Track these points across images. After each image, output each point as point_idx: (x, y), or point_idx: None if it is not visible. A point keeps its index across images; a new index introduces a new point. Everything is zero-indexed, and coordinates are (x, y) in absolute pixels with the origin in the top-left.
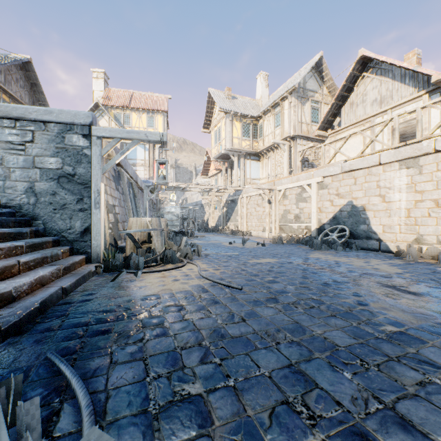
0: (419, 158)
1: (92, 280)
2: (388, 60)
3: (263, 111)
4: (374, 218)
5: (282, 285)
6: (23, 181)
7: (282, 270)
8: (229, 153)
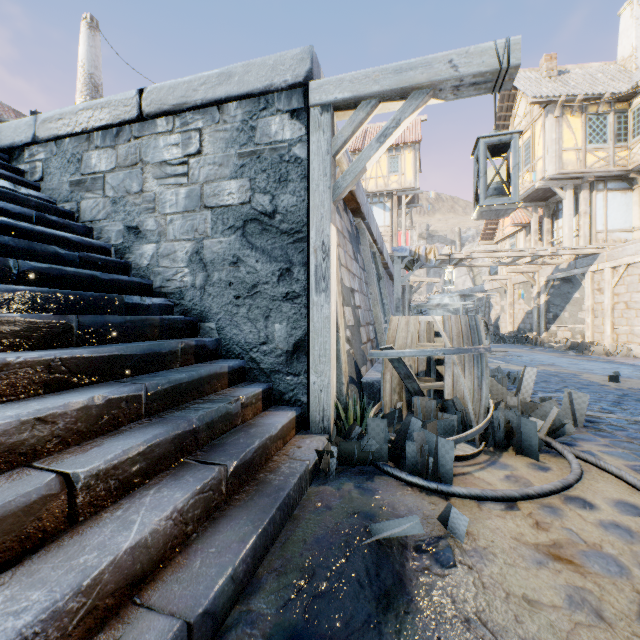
0: None
1: (309, 508)
2: None
3: None
4: None
5: None
6: (185, 240)
7: None
8: (553, 184)
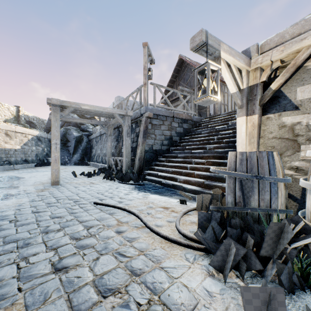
0: None
1: None
2: None
3: None
4: None
5: (56, 211)
6: None
7: (1, 245)
8: None
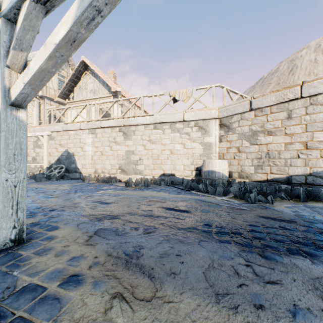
0: (96, 129)
1: None
2: (95, 70)
3: None
4: (78, 160)
5: None
6: None
7: None
8: None
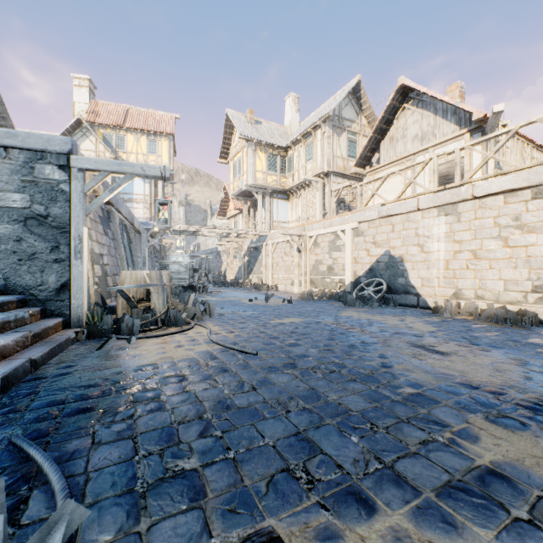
0: (458, 205)
1: (71, 349)
2: (430, 92)
3: (293, 140)
4: (412, 270)
5: (303, 348)
6: None
7: (307, 331)
8: (252, 190)
